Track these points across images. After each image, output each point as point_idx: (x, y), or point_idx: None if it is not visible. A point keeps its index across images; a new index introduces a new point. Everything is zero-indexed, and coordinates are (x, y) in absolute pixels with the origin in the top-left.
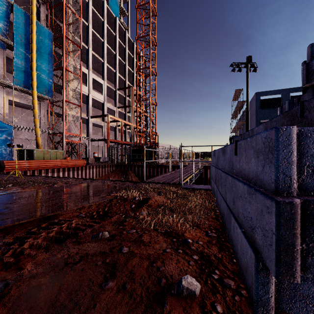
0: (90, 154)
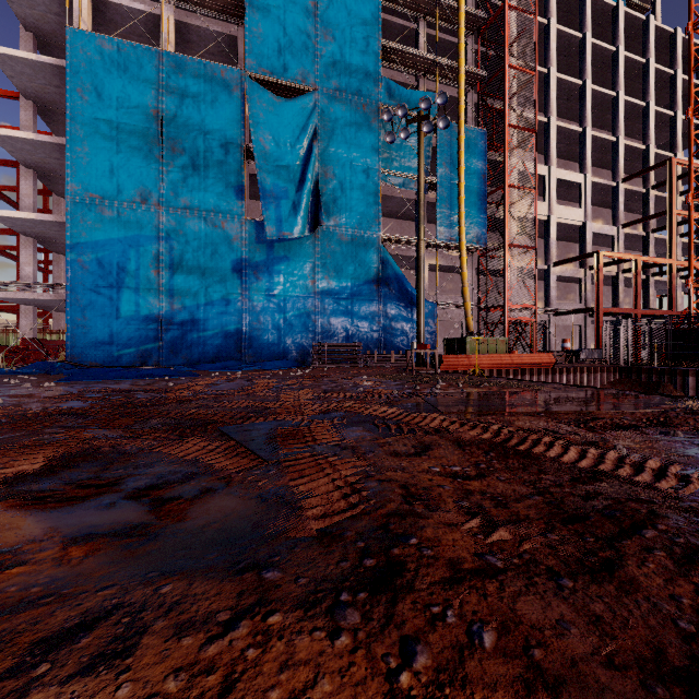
0: (552, 344)
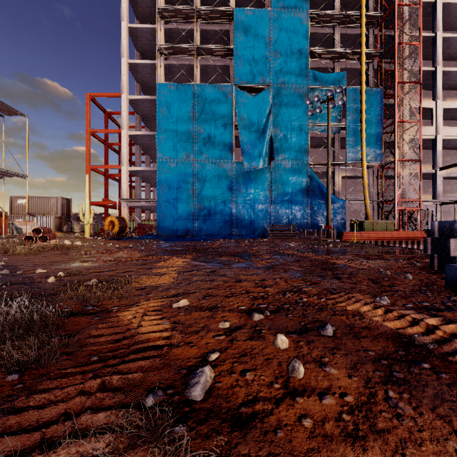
0: None
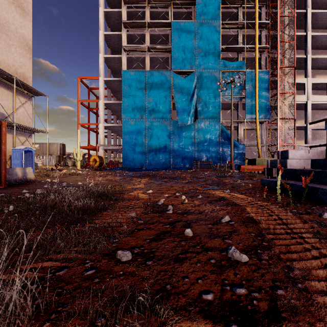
0: None
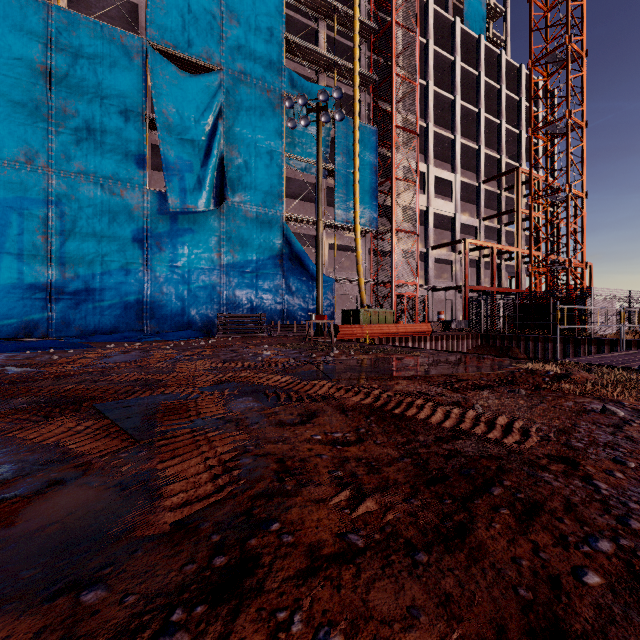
0: (430, 316)
